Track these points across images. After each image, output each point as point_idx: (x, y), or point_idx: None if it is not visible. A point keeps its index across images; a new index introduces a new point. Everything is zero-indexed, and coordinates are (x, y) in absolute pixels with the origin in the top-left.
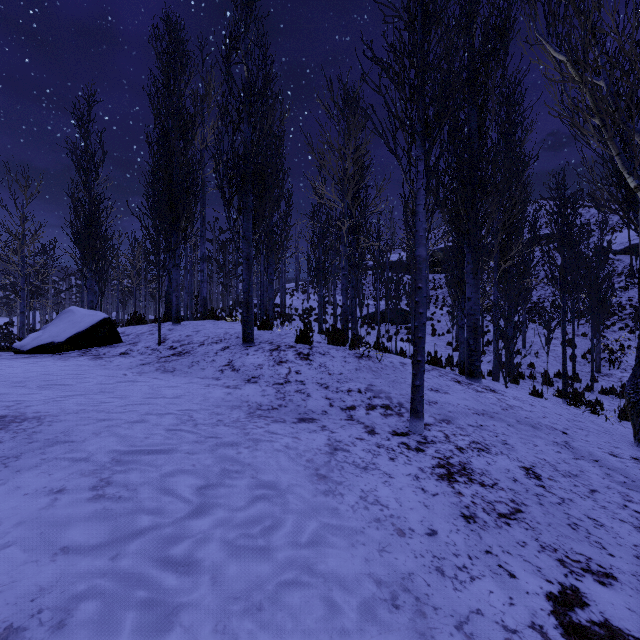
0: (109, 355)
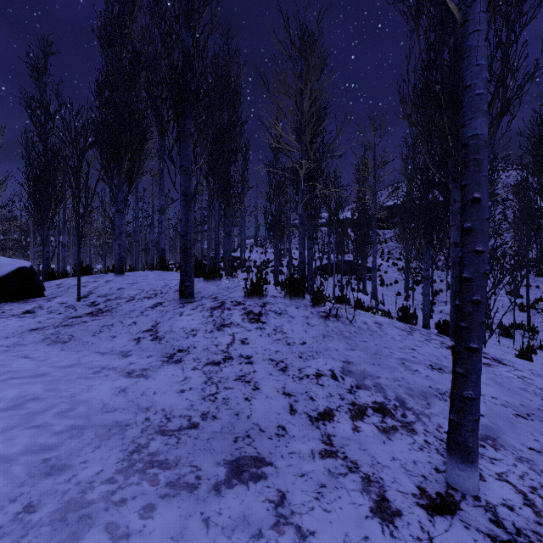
0: (7, 314)
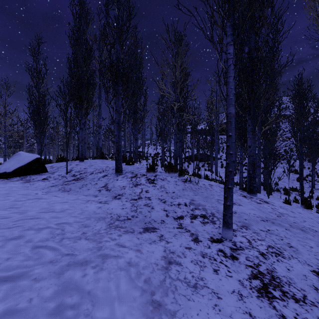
0: (35, 180)
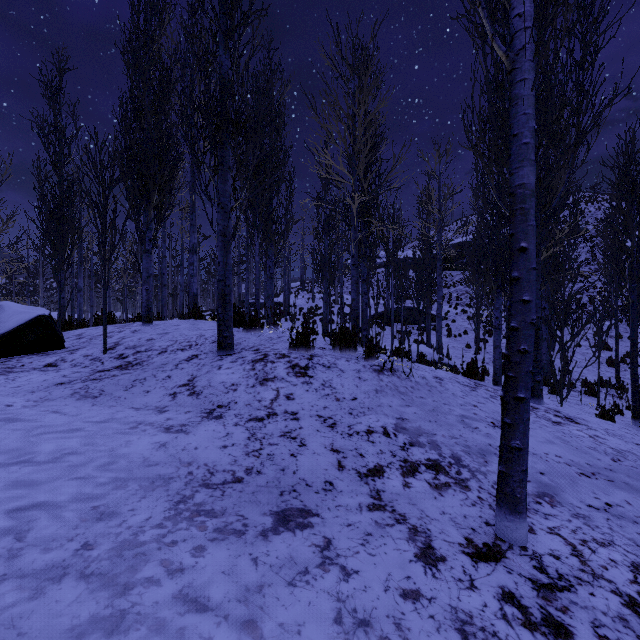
0: (27, 368)
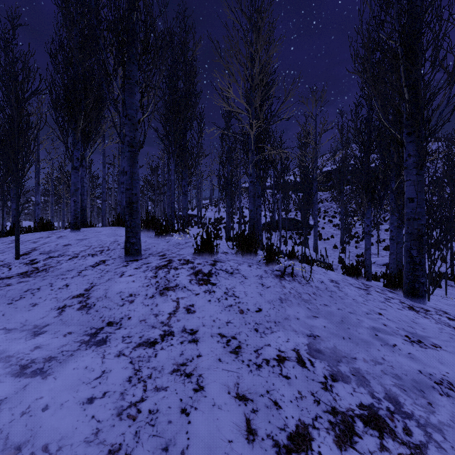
0: None
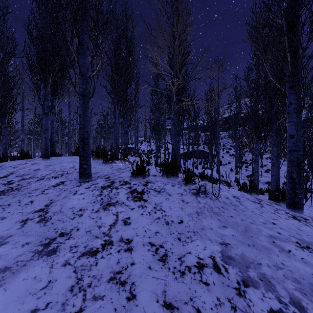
0: None
